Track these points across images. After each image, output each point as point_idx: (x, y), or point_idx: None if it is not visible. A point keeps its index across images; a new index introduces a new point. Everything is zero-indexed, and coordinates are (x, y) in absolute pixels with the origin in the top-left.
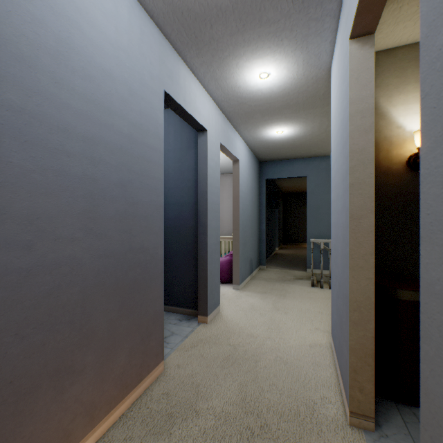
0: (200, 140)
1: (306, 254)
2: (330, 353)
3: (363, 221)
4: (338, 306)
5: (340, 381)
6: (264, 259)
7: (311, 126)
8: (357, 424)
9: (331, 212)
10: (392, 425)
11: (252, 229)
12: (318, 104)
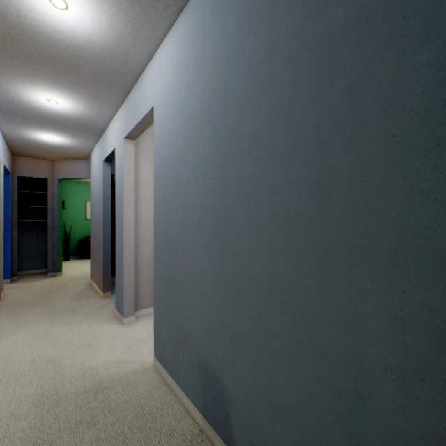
0: None
1: None
2: None
3: None
4: None
5: None
6: None
7: None
8: None
9: None
10: None
11: (235, 264)
12: None
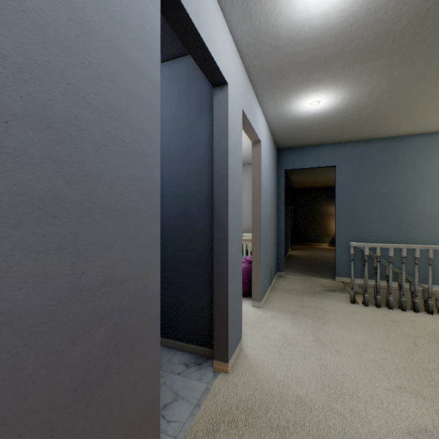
0: (216, 100)
1: (335, 259)
2: None
3: None
4: None
5: None
6: (283, 264)
7: (360, 92)
8: None
9: None
10: None
11: (272, 229)
12: (386, 49)
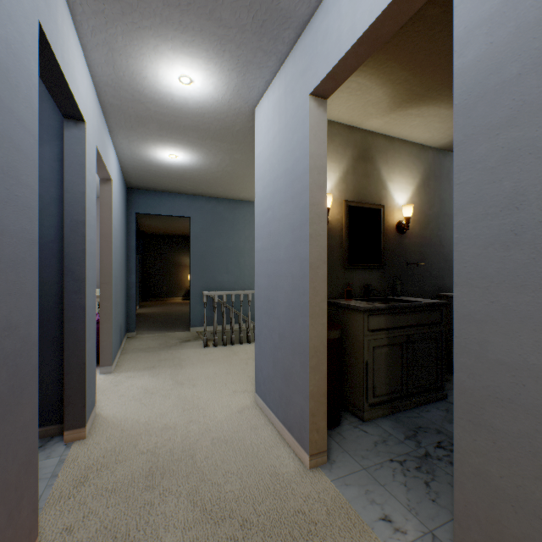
0: (70, 134)
1: (191, 310)
2: (260, 411)
3: (319, 271)
4: (280, 358)
5: (284, 433)
6: (135, 323)
7: (212, 160)
8: (315, 464)
9: (258, 262)
10: (333, 450)
11: (122, 282)
12: (229, 138)
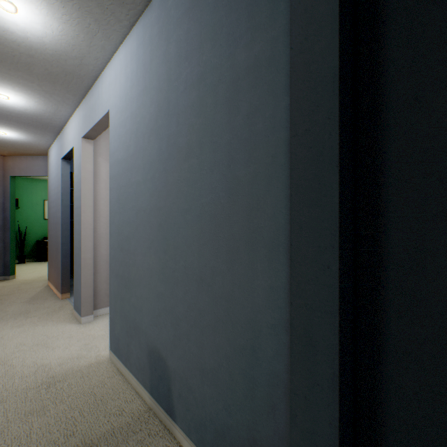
0: None
1: None
2: None
3: None
4: None
5: None
6: None
7: None
8: None
9: None
10: None
11: (176, 257)
12: None
